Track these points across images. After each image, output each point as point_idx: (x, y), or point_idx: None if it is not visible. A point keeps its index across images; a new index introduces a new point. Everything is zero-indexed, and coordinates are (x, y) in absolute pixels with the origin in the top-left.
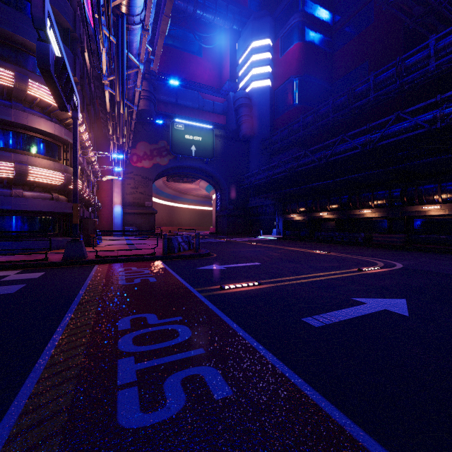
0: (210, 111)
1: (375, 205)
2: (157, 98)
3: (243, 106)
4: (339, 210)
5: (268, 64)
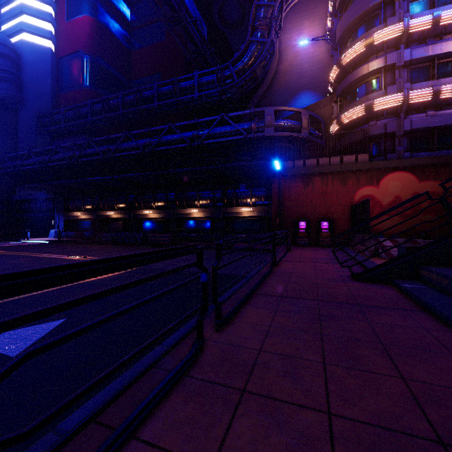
0: None
1: (156, 207)
2: None
3: (2, 56)
4: (127, 209)
5: (49, 21)
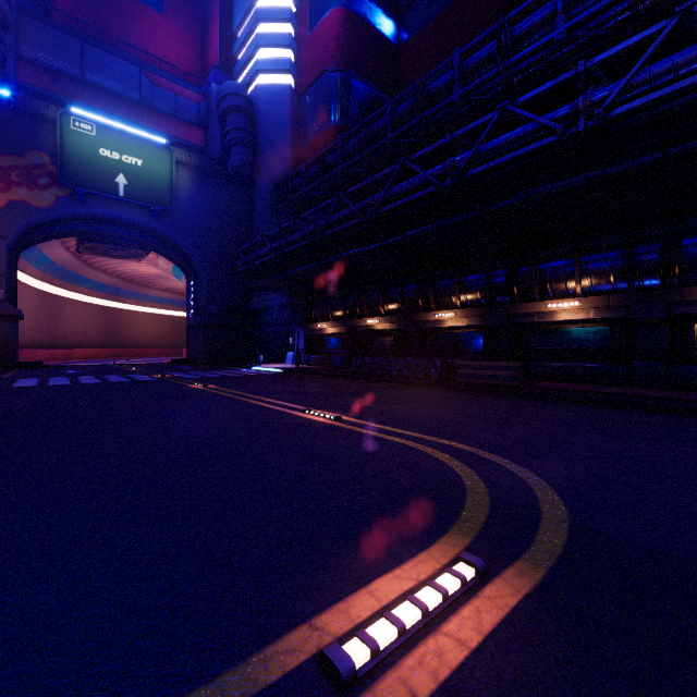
0: (168, 114)
1: (462, 304)
2: (29, 56)
3: (235, 111)
4: (401, 313)
5: (288, 45)
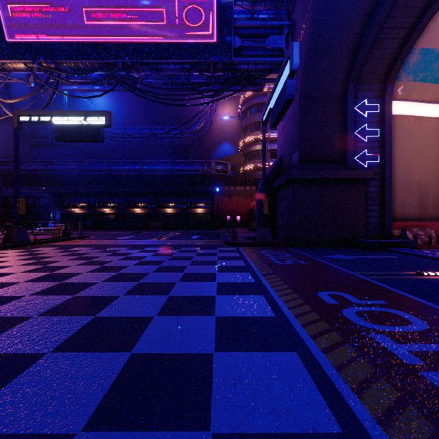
0: None
1: (142, 206)
2: None
3: None
4: (118, 207)
5: None
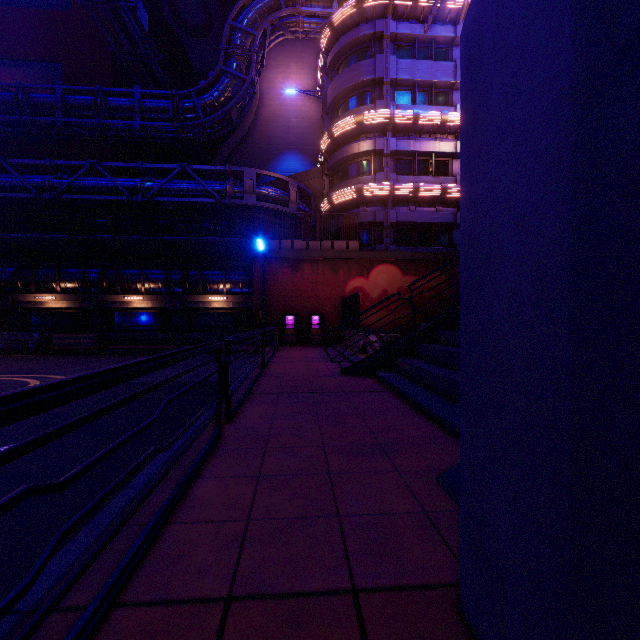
0: None
1: (63, 290)
2: None
3: None
4: None
5: None
